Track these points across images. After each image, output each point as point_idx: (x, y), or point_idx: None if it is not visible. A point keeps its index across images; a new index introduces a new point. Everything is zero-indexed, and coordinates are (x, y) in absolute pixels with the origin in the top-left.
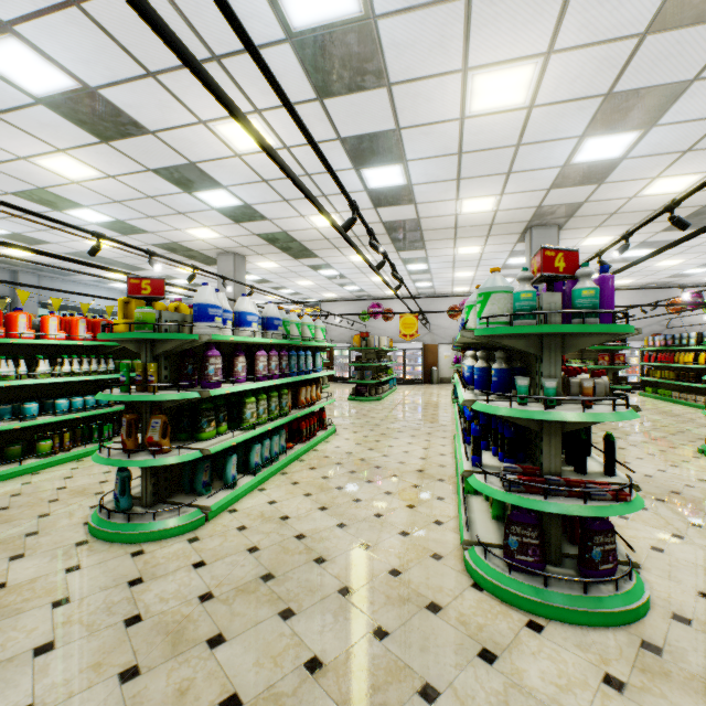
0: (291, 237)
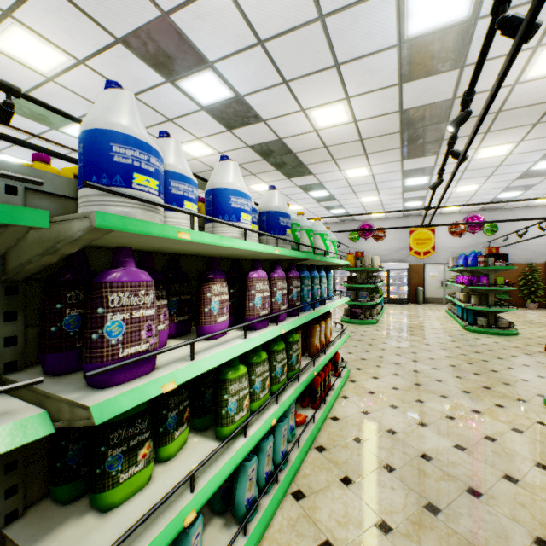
0: (286, 147)
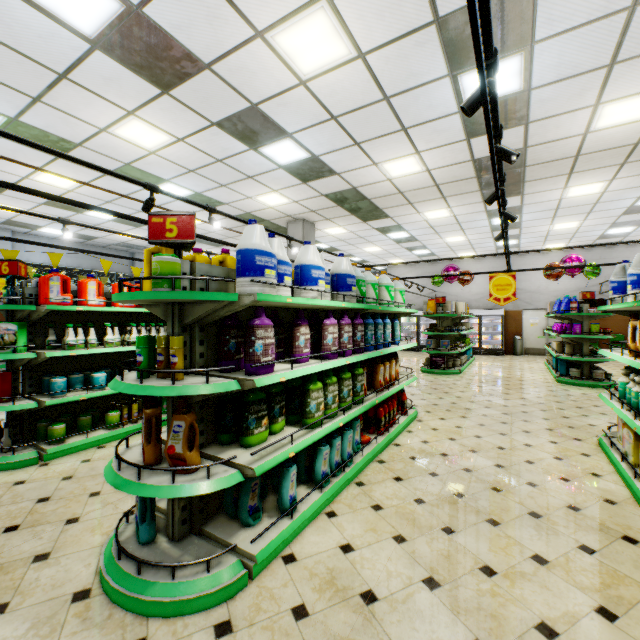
0: (361, 195)
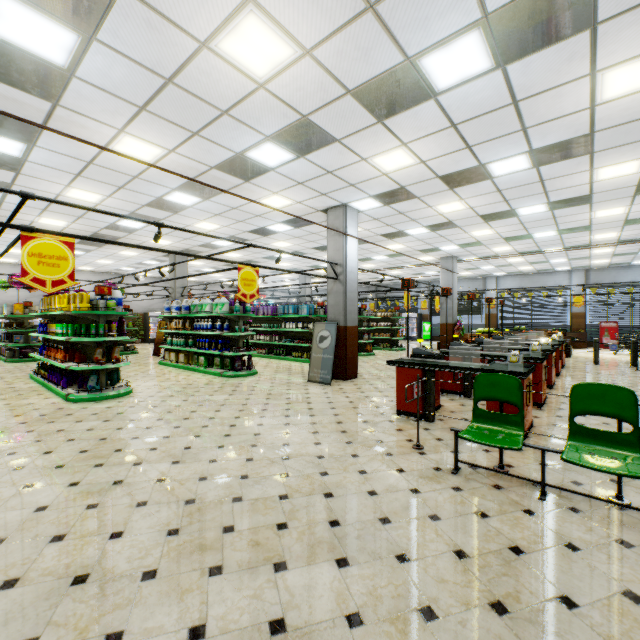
0: None
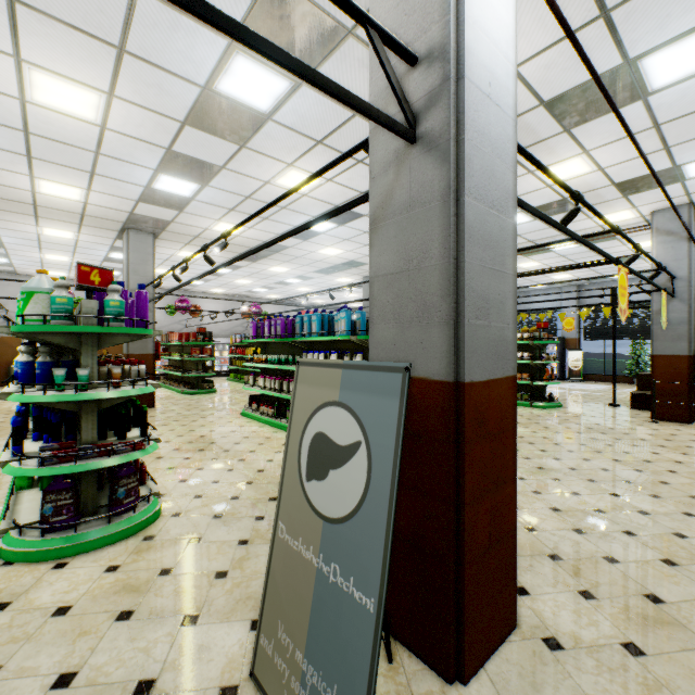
0: None
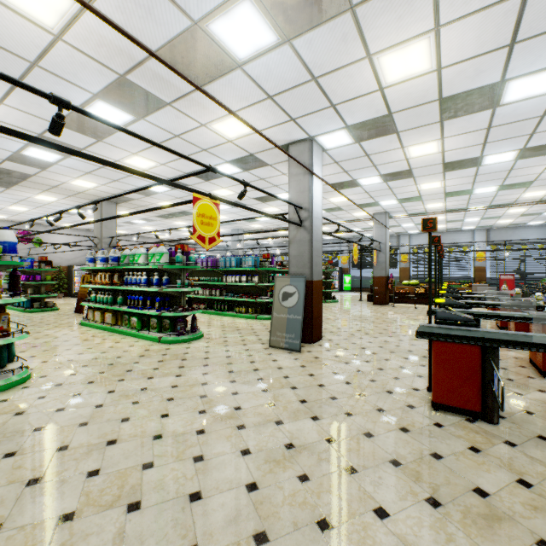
0: None
